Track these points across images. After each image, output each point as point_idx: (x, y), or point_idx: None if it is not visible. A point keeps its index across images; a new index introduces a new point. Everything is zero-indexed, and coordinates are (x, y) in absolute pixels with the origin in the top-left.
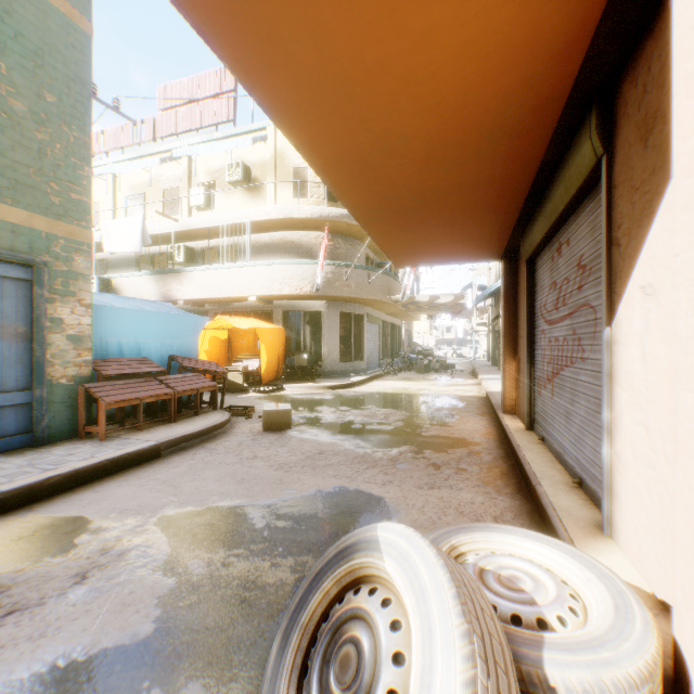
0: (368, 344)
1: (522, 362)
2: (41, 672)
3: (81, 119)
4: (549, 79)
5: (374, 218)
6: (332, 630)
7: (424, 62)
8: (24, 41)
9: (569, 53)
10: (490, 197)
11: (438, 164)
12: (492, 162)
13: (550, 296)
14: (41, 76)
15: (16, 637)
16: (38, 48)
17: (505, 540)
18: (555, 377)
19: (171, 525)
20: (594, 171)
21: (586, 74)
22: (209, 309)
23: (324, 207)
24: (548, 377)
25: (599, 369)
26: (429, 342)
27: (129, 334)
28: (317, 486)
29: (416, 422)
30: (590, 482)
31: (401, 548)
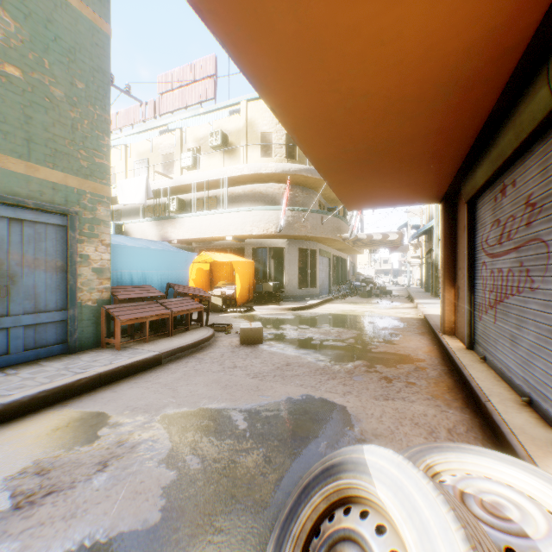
0: (320, 274)
1: (460, 290)
2: (71, 551)
3: (102, 101)
4: (510, 30)
5: (333, 169)
6: (324, 548)
7: (392, 22)
8: (61, 42)
9: (535, 2)
10: (438, 147)
11: (394, 118)
12: (444, 114)
13: (492, 232)
14: (73, 68)
15: (53, 515)
16: (71, 47)
17: (478, 462)
18: (498, 304)
19: (171, 423)
20: (549, 115)
21: (548, 22)
22: (196, 247)
23: (286, 164)
24: (489, 304)
25: (551, 298)
26: (370, 272)
27: (137, 267)
28: (287, 393)
29: (366, 339)
30: (541, 401)
31: (393, 475)
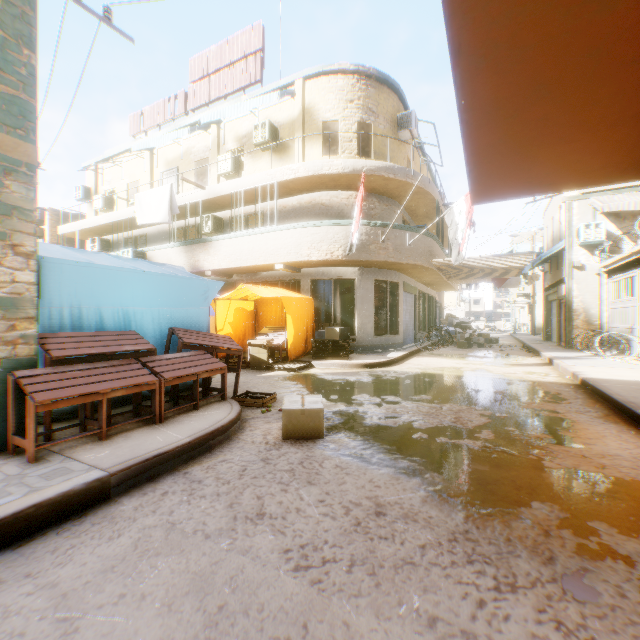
0: (403, 315)
1: None
2: None
3: None
4: None
5: (492, 51)
6: None
7: None
8: None
9: None
10: None
11: None
12: None
13: None
14: None
15: None
16: None
17: None
18: None
19: None
20: None
21: None
22: (237, 280)
23: (358, 160)
24: None
25: None
26: (458, 314)
27: (113, 300)
28: None
29: (513, 432)
30: None
31: None
